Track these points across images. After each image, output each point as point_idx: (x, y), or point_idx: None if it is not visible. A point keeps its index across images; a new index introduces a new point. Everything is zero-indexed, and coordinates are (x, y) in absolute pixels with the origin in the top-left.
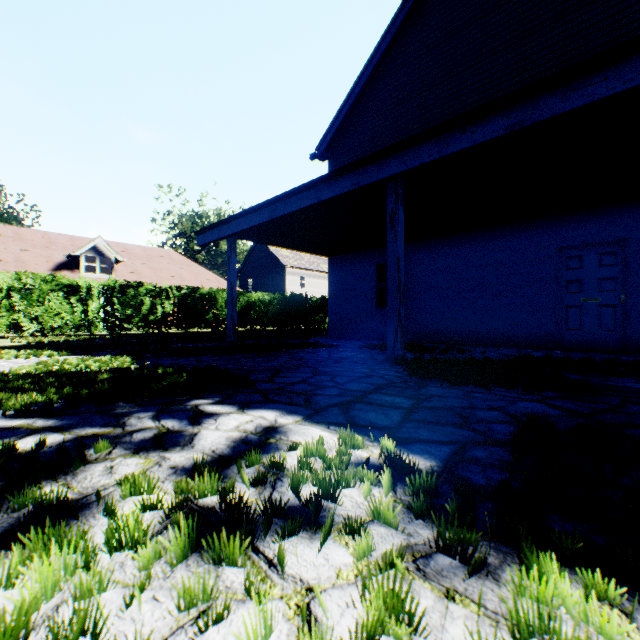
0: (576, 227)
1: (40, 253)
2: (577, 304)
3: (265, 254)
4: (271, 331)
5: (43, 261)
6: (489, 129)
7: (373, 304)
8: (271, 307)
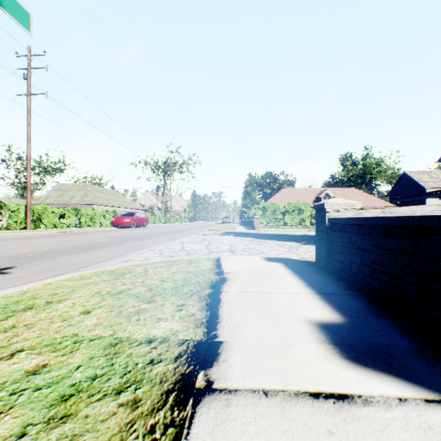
0: None
1: (307, 197)
2: None
3: (408, 181)
4: None
5: (308, 200)
6: None
7: None
8: None
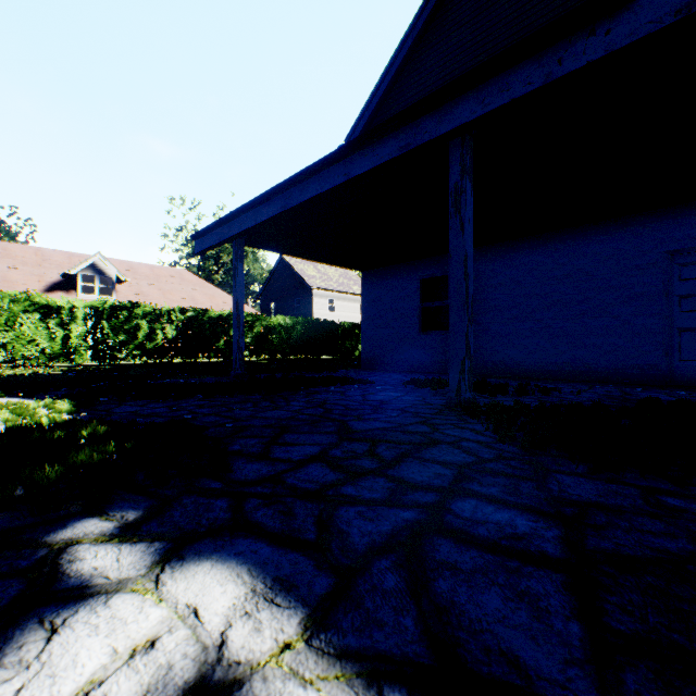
0: (694, 223)
1: (31, 272)
2: (695, 326)
3: (289, 274)
4: (293, 361)
5: (34, 281)
6: (642, 19)
7: (416, 328)
8: (294, 333)
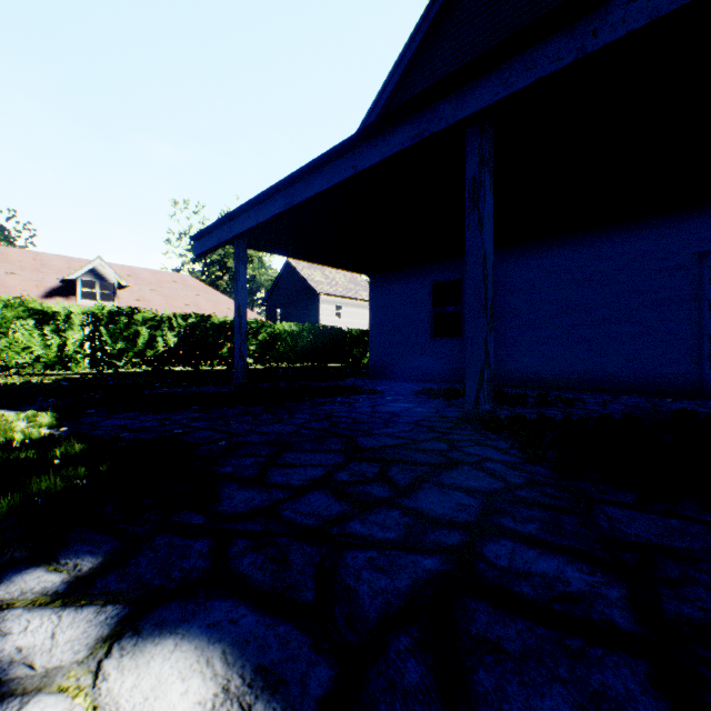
0: None
1: (29, 277)
2: None
3: (295, 280)
4: (299, 369)
5: (32, 286)
6: None
7: (427, 335)
8: (300, 340)
